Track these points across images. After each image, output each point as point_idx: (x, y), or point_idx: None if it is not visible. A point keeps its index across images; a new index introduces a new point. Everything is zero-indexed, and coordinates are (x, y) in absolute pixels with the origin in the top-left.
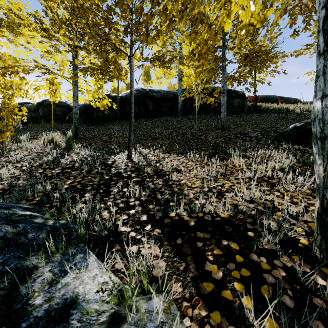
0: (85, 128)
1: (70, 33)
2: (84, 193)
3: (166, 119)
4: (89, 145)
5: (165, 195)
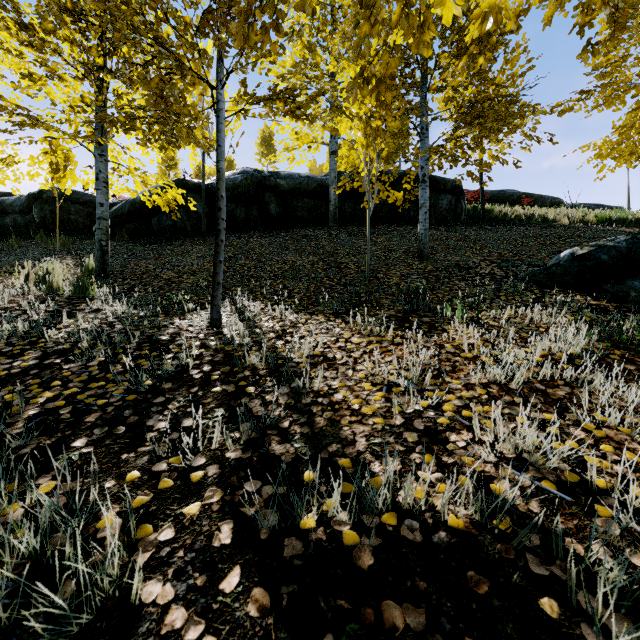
0: (131, 251)
1: (86, 36)
2: (72, 436)
3: (305, 234)
4: (130, 291)
5: (293, 442)
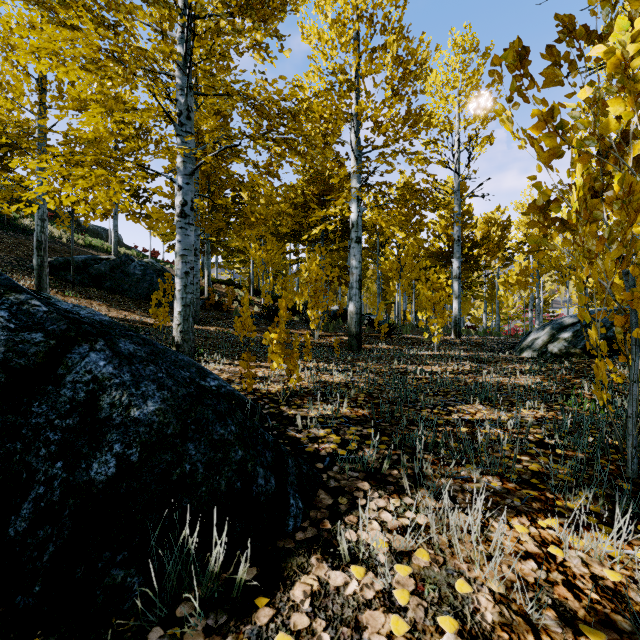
0: None
1: None
2: None
3: None
4: None
5: None
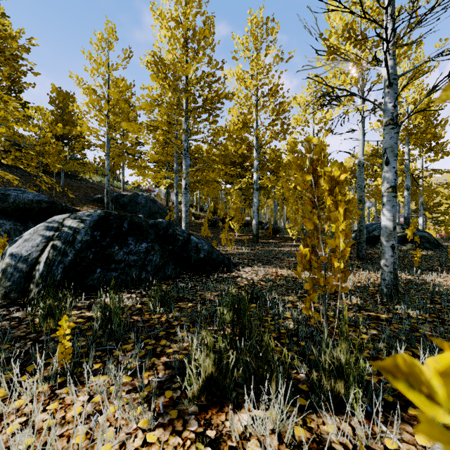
0: None
1: None
2: None
3: None
4: None
5: None
